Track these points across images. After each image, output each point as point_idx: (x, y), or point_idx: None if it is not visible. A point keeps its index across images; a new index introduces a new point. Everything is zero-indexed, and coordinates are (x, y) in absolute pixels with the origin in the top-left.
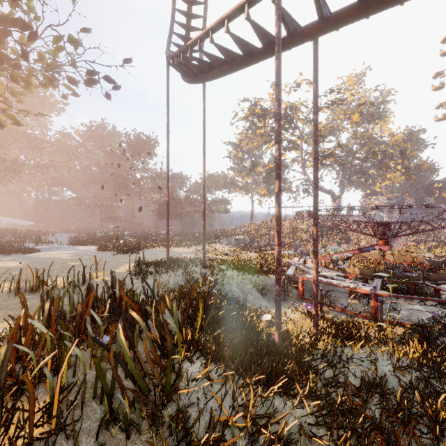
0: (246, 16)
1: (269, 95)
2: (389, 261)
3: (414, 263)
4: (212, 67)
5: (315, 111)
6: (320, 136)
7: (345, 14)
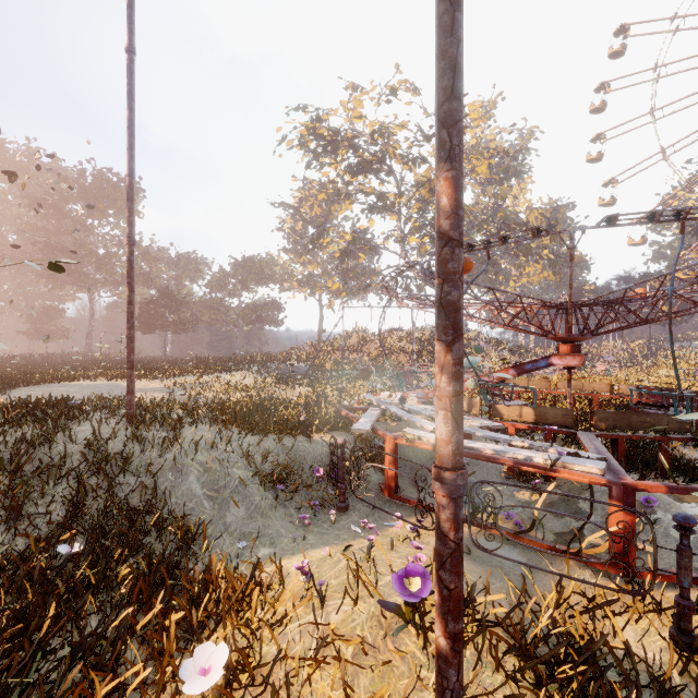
0: None
1: (343, 107)
2: (557, 395)
3: (615, 396)
4: None
5: None
6: (430, 190)
7: None
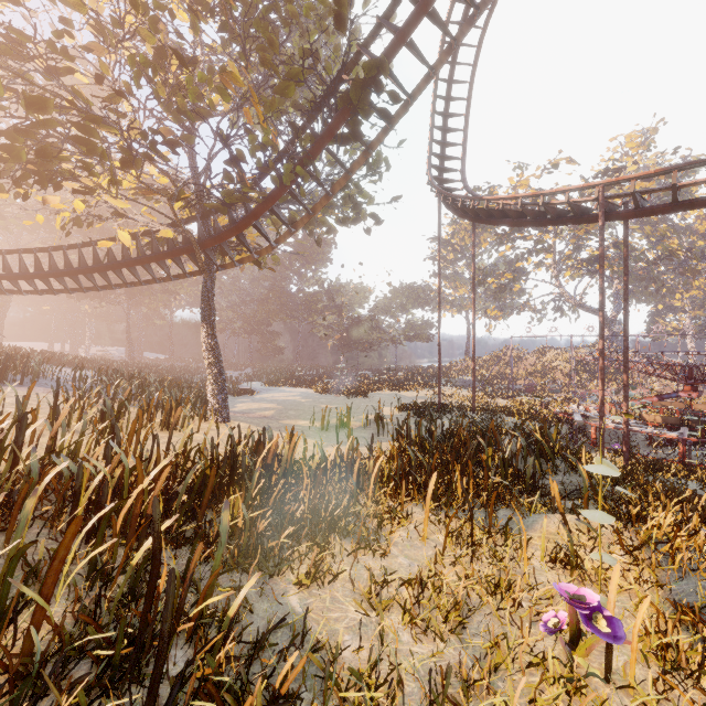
0: (566, 201)
1: (510, 181)
2: None
3: None
4: (504, 214)
5: (625, 272)
6: (586, 232)
7: (660, 210)
